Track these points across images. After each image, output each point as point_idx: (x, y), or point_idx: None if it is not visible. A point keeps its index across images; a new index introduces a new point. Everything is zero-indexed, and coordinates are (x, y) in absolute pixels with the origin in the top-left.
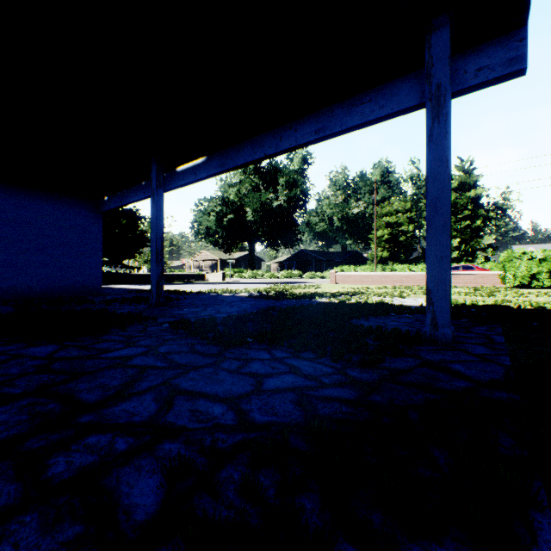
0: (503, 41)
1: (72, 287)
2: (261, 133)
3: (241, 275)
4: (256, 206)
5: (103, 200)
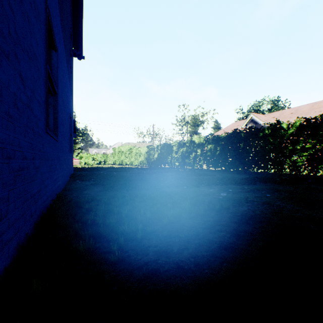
0: (74, 134)
1: None
2: None
3: None
4: None
5: None
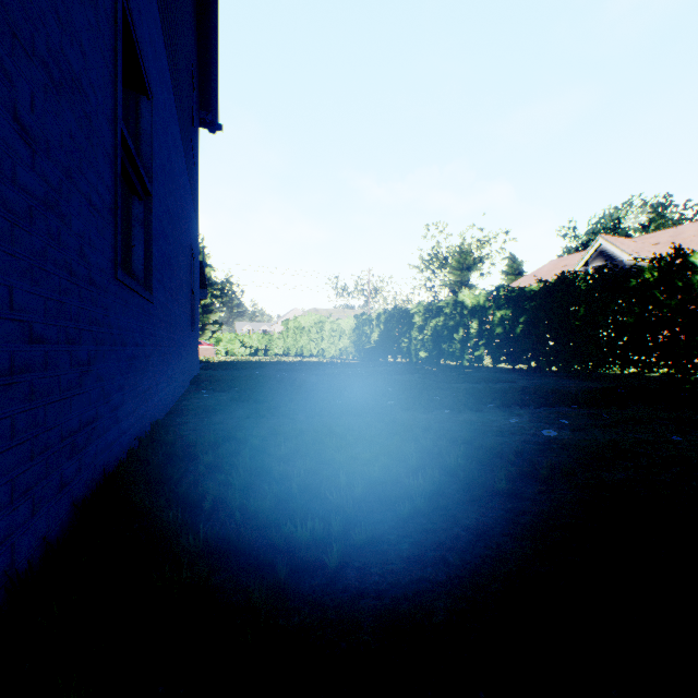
0: (203, 291)
1: None
2: None
3: None
4: None
5: None
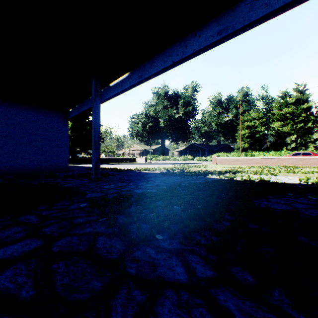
0: None
1: (50, 166)
2: (169, 45)
3: (156, 159)
4: (165, 117)
5: (69, 111)
